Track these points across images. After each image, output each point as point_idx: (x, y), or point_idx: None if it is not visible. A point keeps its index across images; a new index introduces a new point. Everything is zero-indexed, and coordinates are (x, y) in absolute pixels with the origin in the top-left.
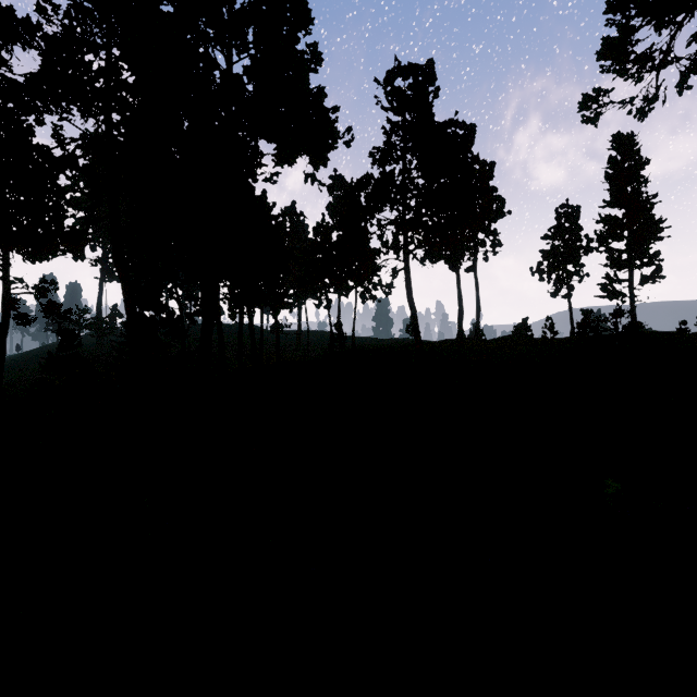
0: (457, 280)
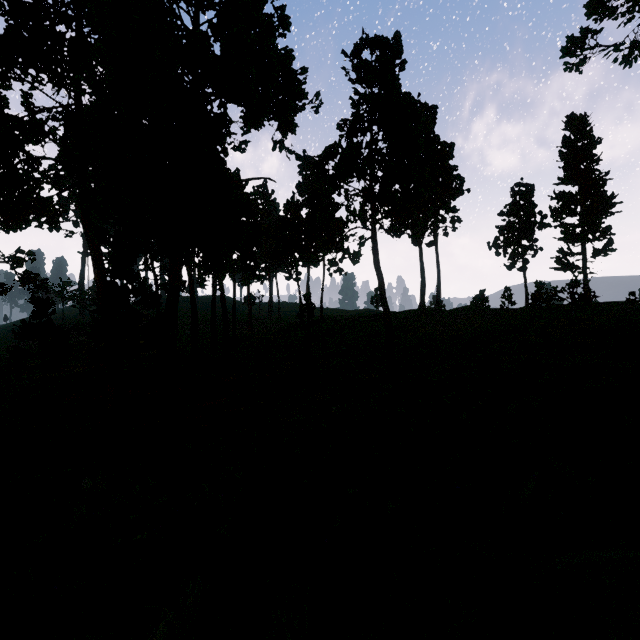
0: (420, 253)
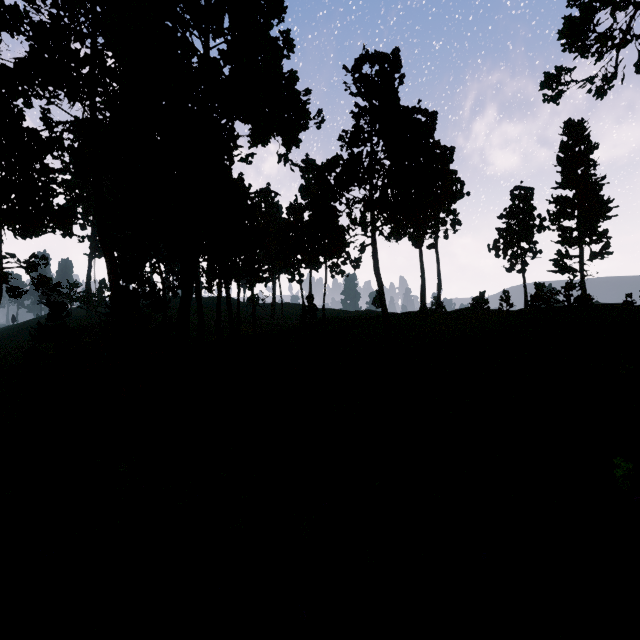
0: (420, 256)
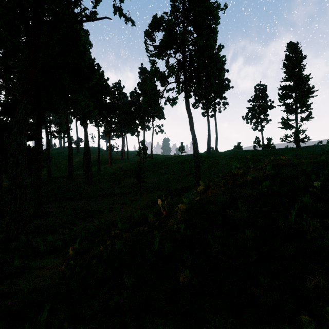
0: (208, 118)
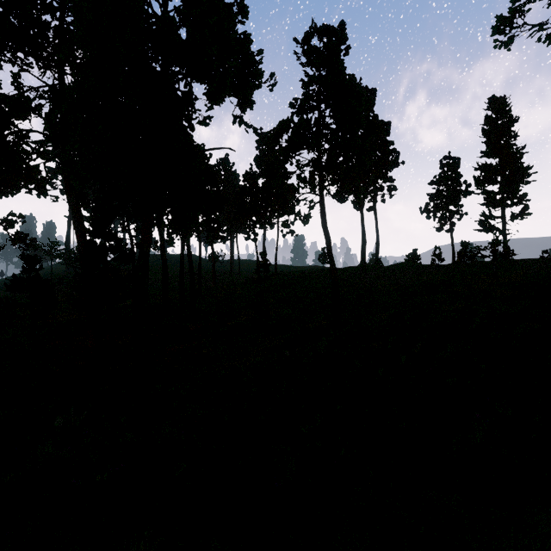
0: (361, 217)
